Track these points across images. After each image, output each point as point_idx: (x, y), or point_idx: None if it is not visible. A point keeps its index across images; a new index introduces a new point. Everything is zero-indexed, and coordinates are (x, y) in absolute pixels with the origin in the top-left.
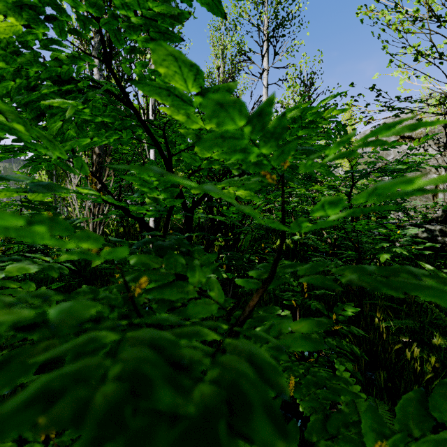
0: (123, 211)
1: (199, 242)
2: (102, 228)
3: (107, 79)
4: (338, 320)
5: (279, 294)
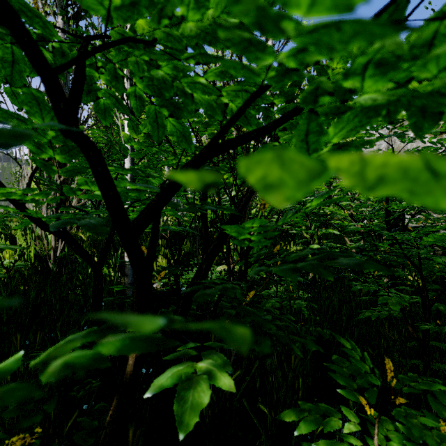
0: (33, 220)
1: (194, 250)
2: None
3: None
4: (393, 377)
5: None
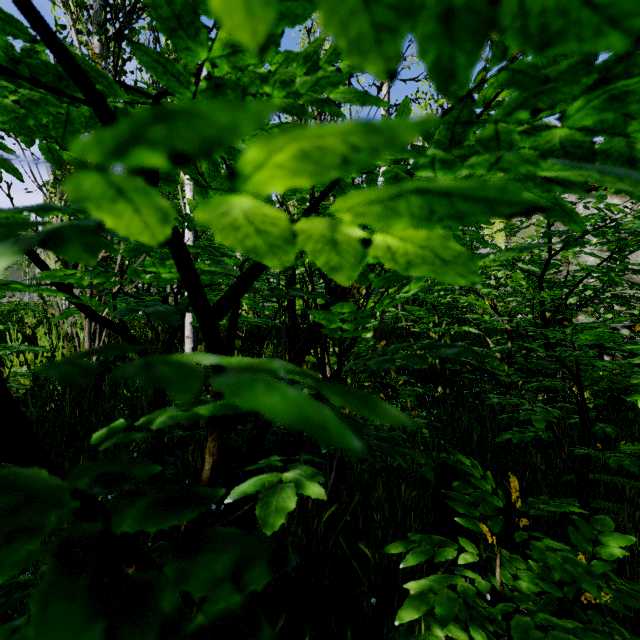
0: (82, 310)
1: (279, 356)
2: (105, 334)
3: (116, 74)
4: (541, 518)
5: (429, 474)
